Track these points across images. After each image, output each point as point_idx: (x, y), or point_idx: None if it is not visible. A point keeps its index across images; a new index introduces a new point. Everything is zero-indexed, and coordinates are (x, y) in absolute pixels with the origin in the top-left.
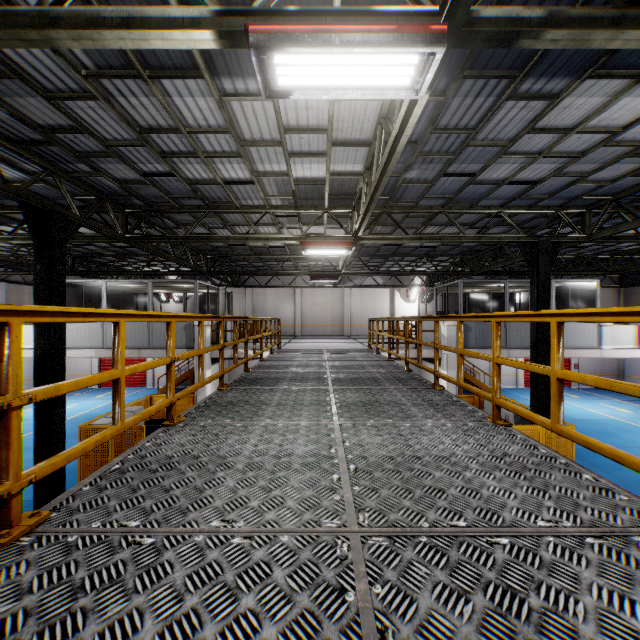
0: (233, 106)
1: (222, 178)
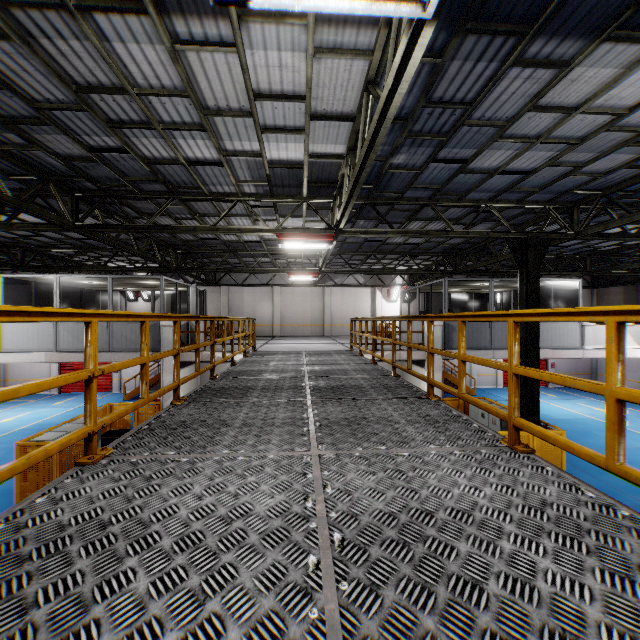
0: (190, 60)
1: (185, 157)
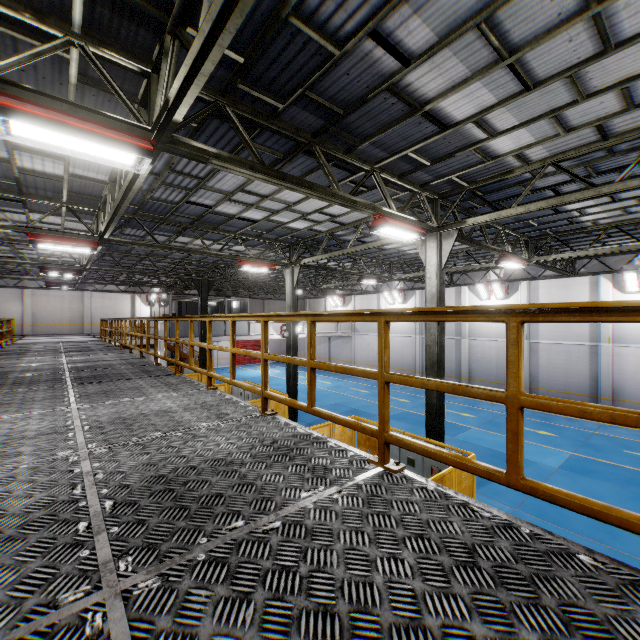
0: None
1: None
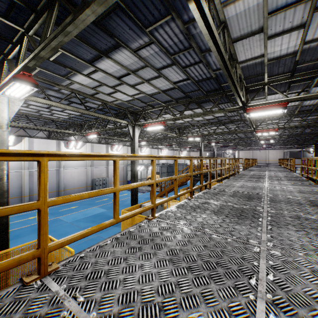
0: None
1: None
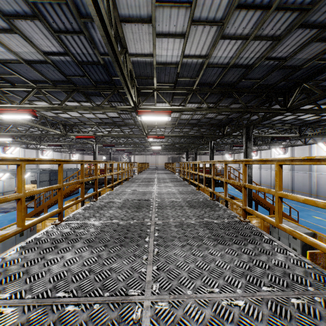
0: None
1: None
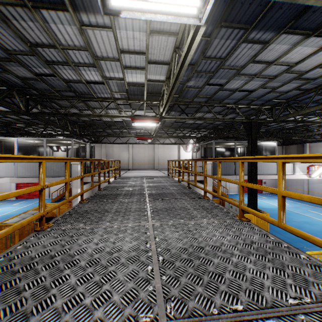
0: (89, 33)
1: (85, 80)
